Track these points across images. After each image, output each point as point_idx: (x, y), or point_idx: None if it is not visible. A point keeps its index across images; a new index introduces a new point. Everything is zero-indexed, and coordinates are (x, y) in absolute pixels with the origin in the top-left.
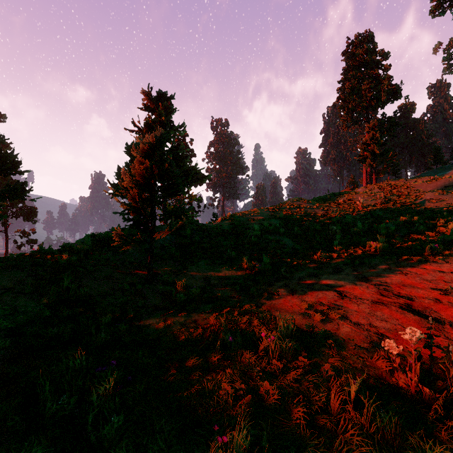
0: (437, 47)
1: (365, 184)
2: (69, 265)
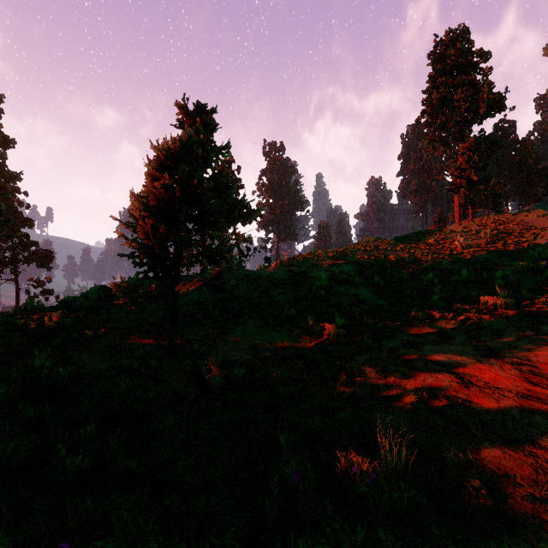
0: None
1: (458, 220)
2: (60, 329)
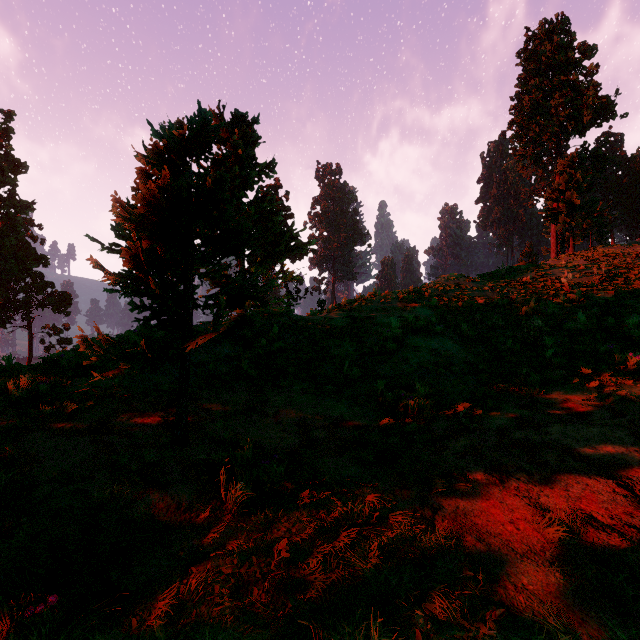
0: None
1: (555, 254)
2: (30, 398)
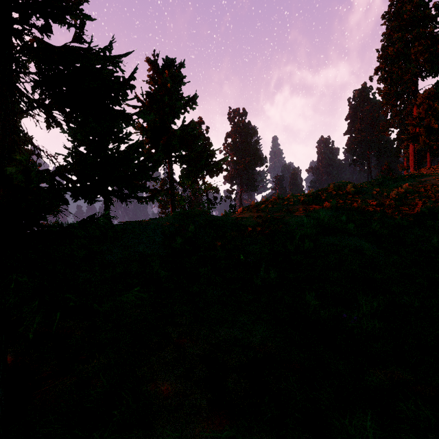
0: None
1: (413, 168)
2: None
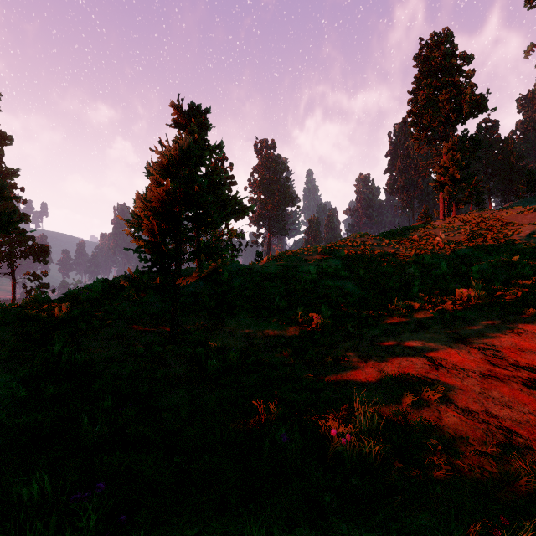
0: (530, 49)
1: (442, 216)
2: (69, 319)
